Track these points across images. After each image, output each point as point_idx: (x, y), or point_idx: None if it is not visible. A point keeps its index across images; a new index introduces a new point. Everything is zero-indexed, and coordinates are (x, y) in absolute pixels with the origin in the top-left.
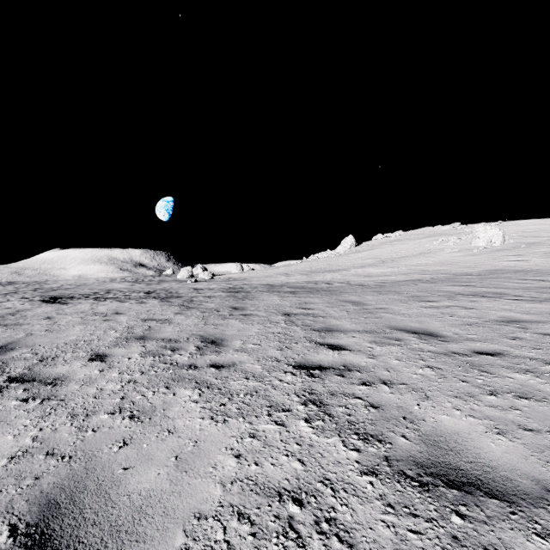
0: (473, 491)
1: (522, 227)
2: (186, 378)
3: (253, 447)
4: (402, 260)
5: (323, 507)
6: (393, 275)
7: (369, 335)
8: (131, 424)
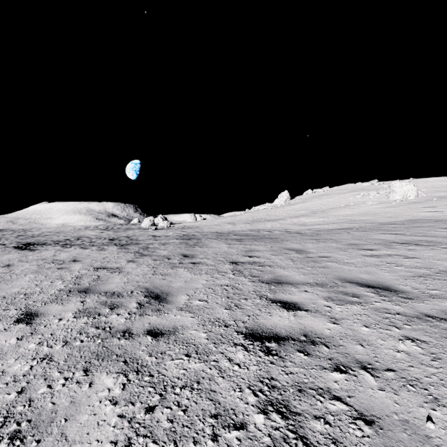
0: None
1: (430, 183)
2: (113, 353)
3: None
4: (331, 211)
5: None
6: (325, 224)
7: (321, 289)
8: None
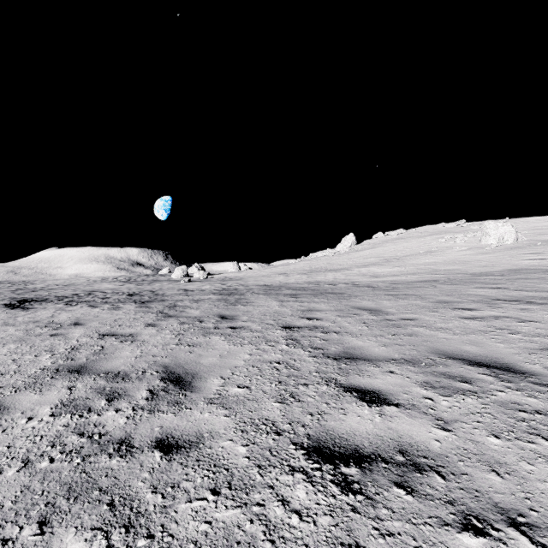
0: None
1: (532, 224)
2: (96, 486)
3: None
4: (408, 259)
5: None
6: (402, 275)
7: (414, 369)
8: None
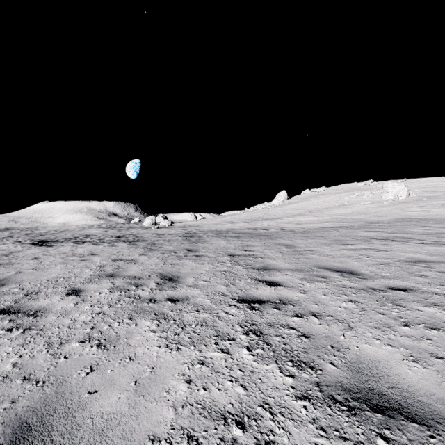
0: (395, 415)
1: (423, 183)
2: (146, 310)
3: (202, 373)
4: (326, 211)
5: (263, 430)
6: (318, 223)
7: (300, 273)
8: (98, 351)
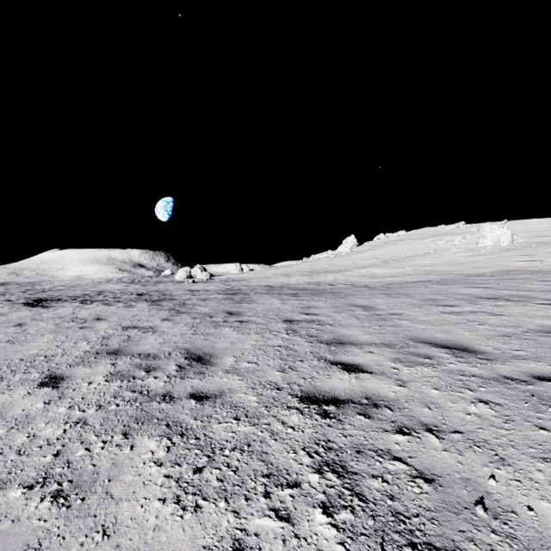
0: None
1: (529, 226)
2: (154, 417)
3: None
4: (407, 261)
5: None
6: (399, 276)
7: (389, 350)
8: (49, 511)
